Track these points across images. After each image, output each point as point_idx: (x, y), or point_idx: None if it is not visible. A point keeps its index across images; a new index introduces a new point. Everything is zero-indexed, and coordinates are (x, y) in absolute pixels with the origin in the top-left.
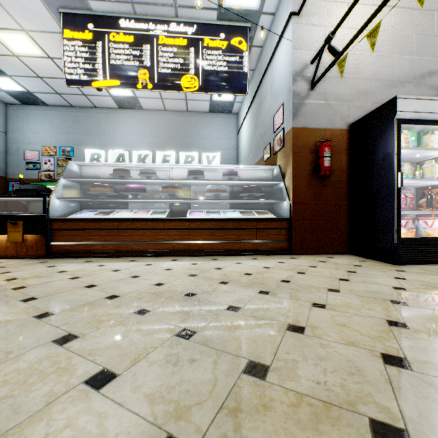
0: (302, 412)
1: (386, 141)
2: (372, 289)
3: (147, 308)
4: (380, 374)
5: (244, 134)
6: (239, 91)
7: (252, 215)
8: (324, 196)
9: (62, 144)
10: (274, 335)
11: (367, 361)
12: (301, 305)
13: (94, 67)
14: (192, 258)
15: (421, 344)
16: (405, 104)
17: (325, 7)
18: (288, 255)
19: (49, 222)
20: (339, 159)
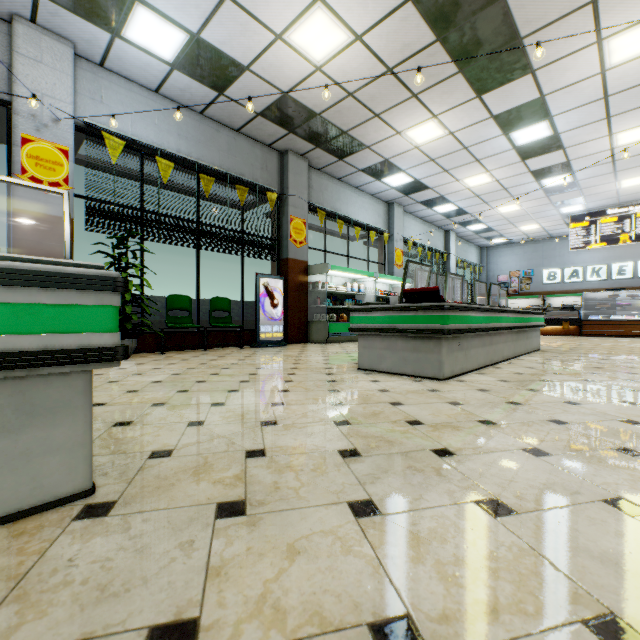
0: None
1: None
2: None
3: None
4: None
5: None
6: None
7: None
8: None
9: (524, 268)
10: None
11: None
12: None
13: (588, 239)
14: None
15: None
16: None
17: None
18: None
19: (580, 321)
20: None
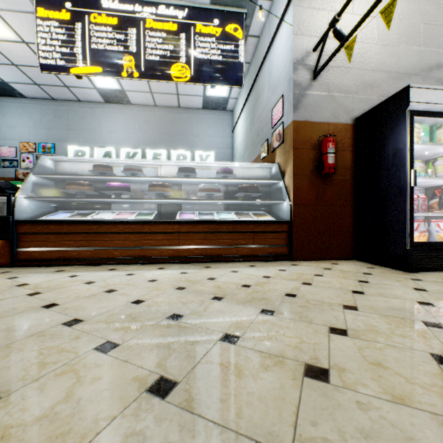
0: None
1: (397, 135)
2: (395, 305)
3: (115, 341)
4: None
5: (239, 132)
6: (234, 82)
7: (249, 217)
8: (327, 197)
9: (42, 139)
10: (289, 387)
11: (437, 439)
12: (316, 331)
13: (73, 51)
14: (182, 265)
15: None
16: (418, 94)
17: None
18: (288, 261)
19: (14, 224)
20: (343, 156)
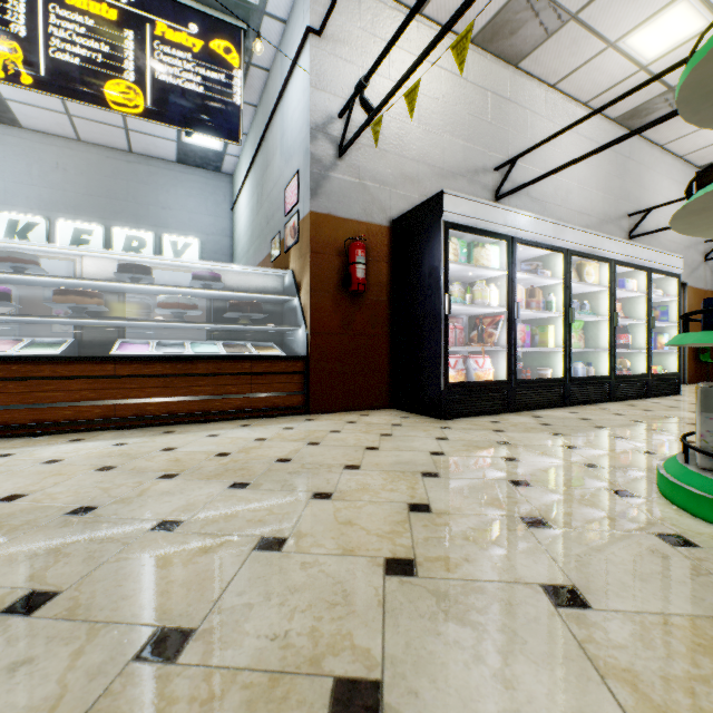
0: (225, 707)
1: (433, 250)
2: (405, 458)
3: None
4: (374, 593)
5: (243, 212)
6: (226, 134)
7: (246, 350)
8: (358, 323)
9: None
10: (228, 564)
11: (363, 577)
12: (295, 499)
13: None
14: (121, 433)
15: (439, 533)
16: (453, 203)
17: (359, 38)
18: (304, 416)
19: None
20: (378, 268)
